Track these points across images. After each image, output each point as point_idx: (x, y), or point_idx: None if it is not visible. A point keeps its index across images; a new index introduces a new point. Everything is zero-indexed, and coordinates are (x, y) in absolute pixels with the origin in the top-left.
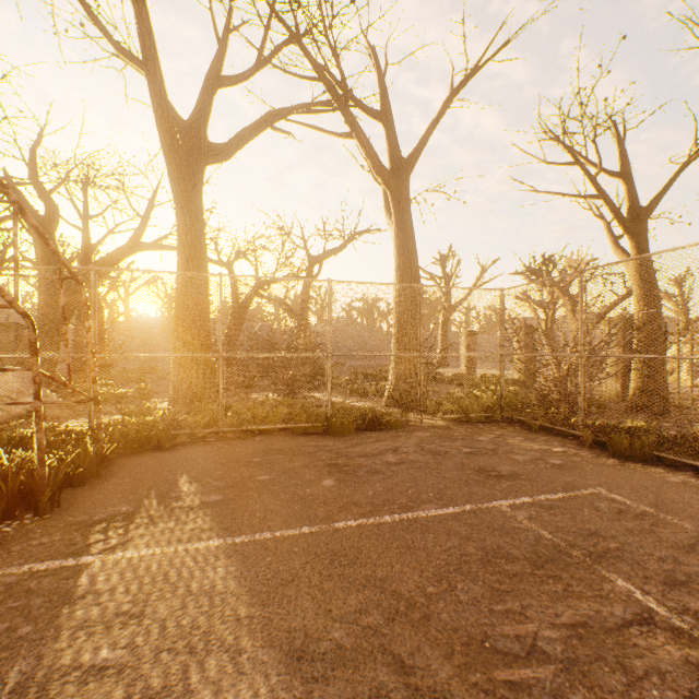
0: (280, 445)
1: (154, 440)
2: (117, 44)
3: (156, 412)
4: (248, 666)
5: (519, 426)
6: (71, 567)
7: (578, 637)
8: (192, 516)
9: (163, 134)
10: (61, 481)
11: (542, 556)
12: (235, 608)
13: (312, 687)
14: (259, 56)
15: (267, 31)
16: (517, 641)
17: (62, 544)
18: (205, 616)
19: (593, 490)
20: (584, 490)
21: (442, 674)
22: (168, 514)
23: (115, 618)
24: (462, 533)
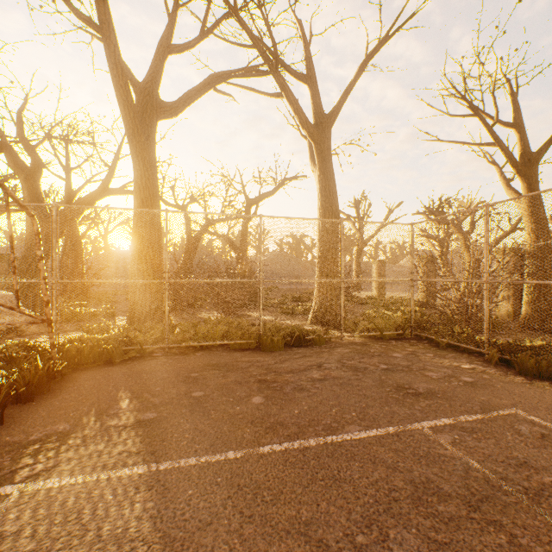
0: (217, 360)
1: (107, 356)
2: (75, 9)
3: (110, 330)
4: None
5: (427, 343)
6: None
7: None
8: (124, 436)
9: (118, 91)
10: (4, 400)
11: (475, 493)
12: None
13: None
14: (203, 26)
15: (209, 4)
16: None
17: None
18: None
19: (510, 411)
20: (502, 411)
21: None
22: (101, 435)
23: None
24: (388, 461)
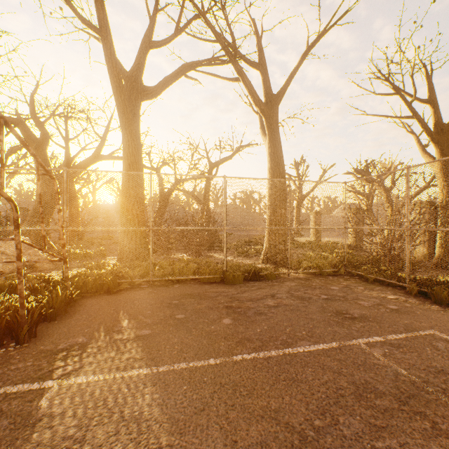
0: (191, 290)
1: (106, 287)
2: (81, 16)
3: (107, 267)
4: None
5: (358, 278)
6: (35, 390)
7: None
8: (128, 347)
9: (112, 79)
10: (37, 318)
11: (404, 392)
12: (158, 436)
13: None
14: (177, 26)
15: (182, 9)
16: None
17: (32, 369)
18: (134, 443)
19: (429, 332)
20: (422, 332)
21: None
22: (111, 345)
23: (61, 443)
24: (334, 368)
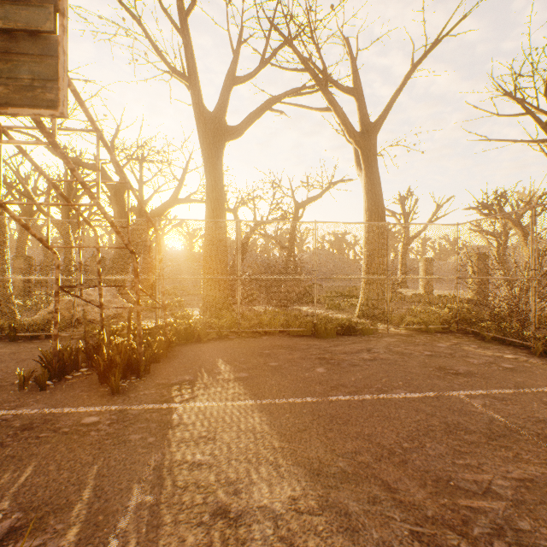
0: (280, 342)
1: (196, 335)
2: (172, 67)
3: (196, 316)
4: (286, 474)
5: (473, 337)
6: (166, 408)
7: (525, 487)
8: (231, 385)
9: (199, 124)
10: (150, 357)
11: (495, 432)
12: (271, 442)
13: (329, 491)
14: (262, 59)
15: (267, 40)
16: (475, 484)
17: (157, 395)
18: (253, 444)
19: (542, 389)
20: (534, 389)
21: (419, 496)
22: (216, 383)
23: (199, 439)
24: (427, 411)
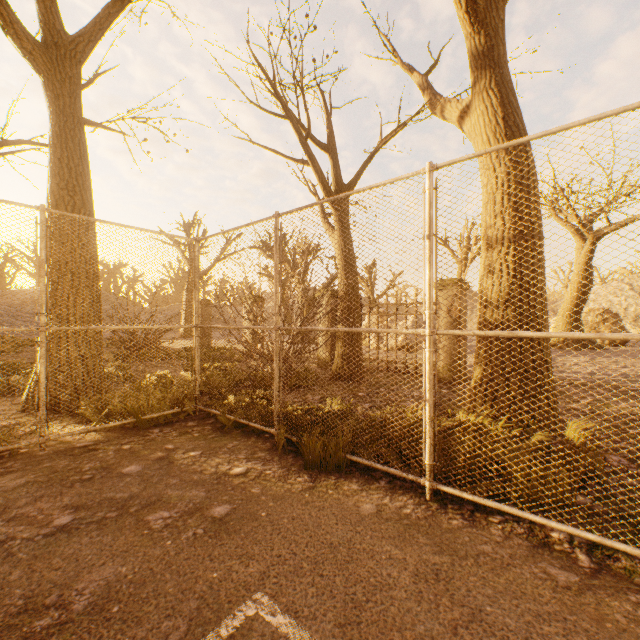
0: None
1: None
2: None
3: None
4: None
5: (212, 424)
6: None
7: None
8: None
9: None
10: None
11: None
12: None
13: None
14: None
15: None
16: None
17: None
18: None
19: (247, 613)
20: (229, 622)
21: None
22: None
23: None
24: None
